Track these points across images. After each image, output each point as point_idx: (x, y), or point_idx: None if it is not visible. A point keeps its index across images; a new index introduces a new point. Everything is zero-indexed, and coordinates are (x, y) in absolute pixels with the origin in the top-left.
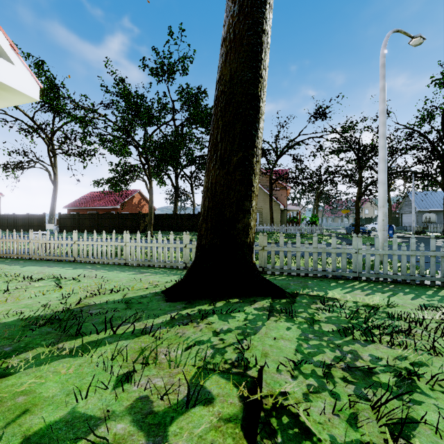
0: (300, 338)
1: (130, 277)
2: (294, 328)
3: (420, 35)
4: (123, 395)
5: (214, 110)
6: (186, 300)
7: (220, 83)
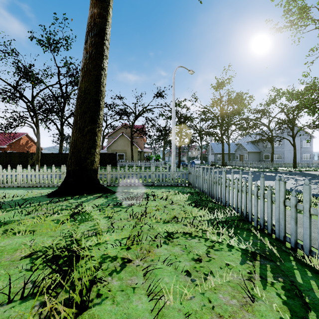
0: (105, 202)
1: (24, 191)
2: (105, 200)
3: (192, 70)
4: (28, 216)
5: (76, 103)
6: (59, 196)
7: (79, 90)
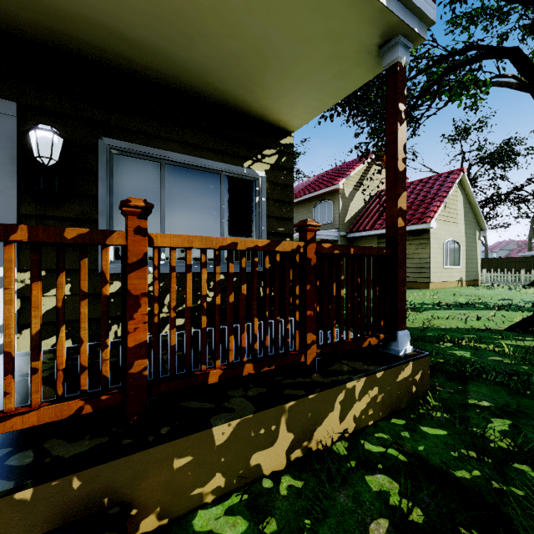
0: None
1: None
2: None
3: None
4: None
5: None
6: None
7: None
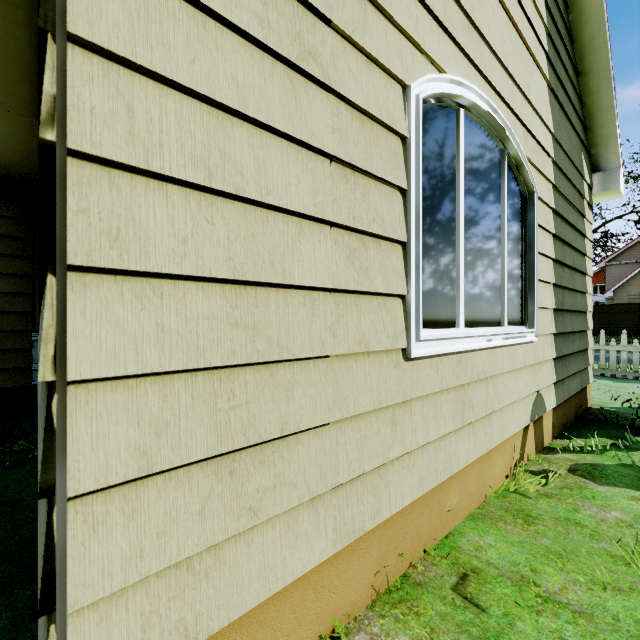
0: None
1: (627, 385)
2: None
3: None
4: None
5: None
6: None
7: None
